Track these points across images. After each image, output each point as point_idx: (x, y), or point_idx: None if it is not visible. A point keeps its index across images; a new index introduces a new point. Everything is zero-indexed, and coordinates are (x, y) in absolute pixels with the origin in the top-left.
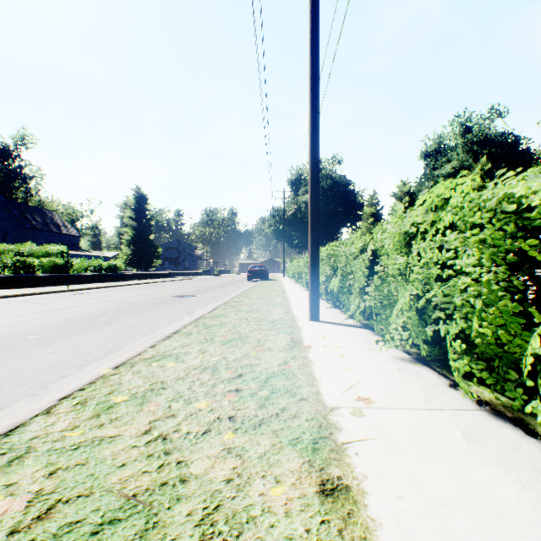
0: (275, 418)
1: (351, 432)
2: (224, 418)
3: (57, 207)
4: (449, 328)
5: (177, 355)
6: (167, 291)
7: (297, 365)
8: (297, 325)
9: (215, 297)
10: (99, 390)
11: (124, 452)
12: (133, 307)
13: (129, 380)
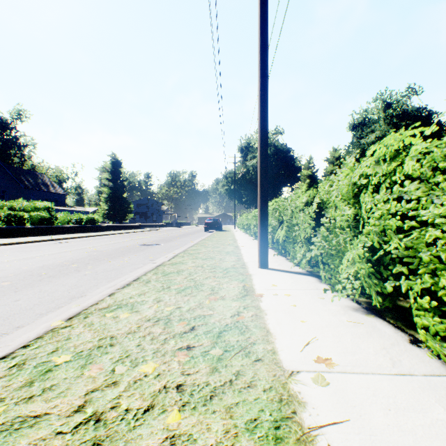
0: (229, 388)
1: (317, 409)
2: (171, 388)
3: (46, 170)
4: (412, 282)
5: (132, 304)
6: (136, 240)
7: (250, 316)
8: (248, 272)
9: (176, 245)
10: (43, 348)
11: (44, 444)
12: (104, 254)
13: (78, 335)
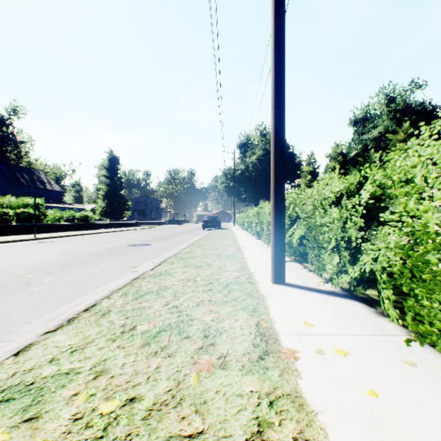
0: None
1: None
2: None
3: (43, 167)
4: None
5: (39, 387)
6: (126, 239)
7: None
8: (259, 291)
9: (168, 246)
10: None
11: None
12: (79, 258)
13: None
